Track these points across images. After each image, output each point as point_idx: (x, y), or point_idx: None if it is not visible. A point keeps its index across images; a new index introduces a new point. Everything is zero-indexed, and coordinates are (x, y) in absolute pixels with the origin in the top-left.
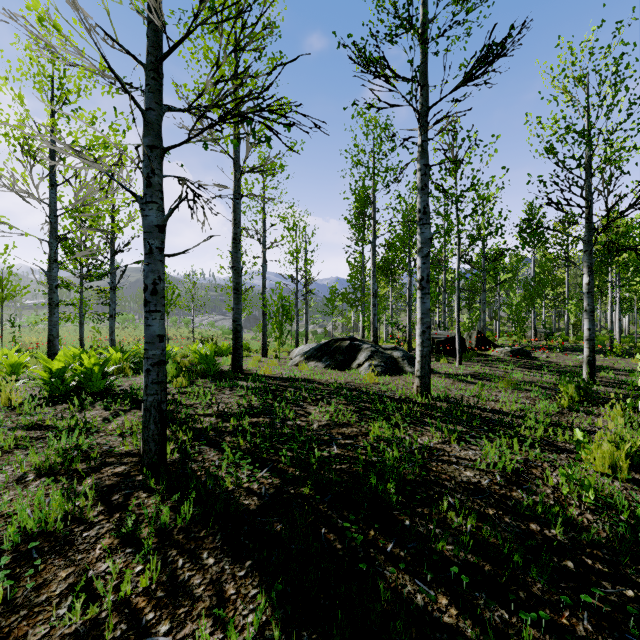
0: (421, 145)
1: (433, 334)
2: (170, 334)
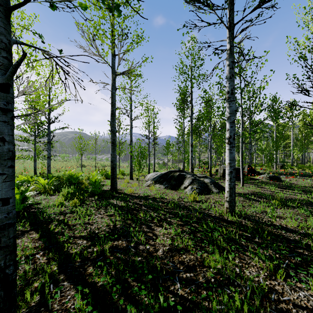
0: (229, 48)
1: (224, 167)
2: (86, 164)
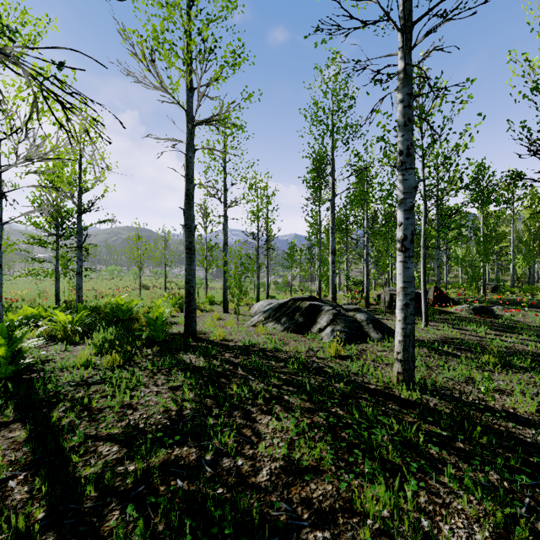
0: (404, 69)
1: (391, 290)
2: (150, 284)
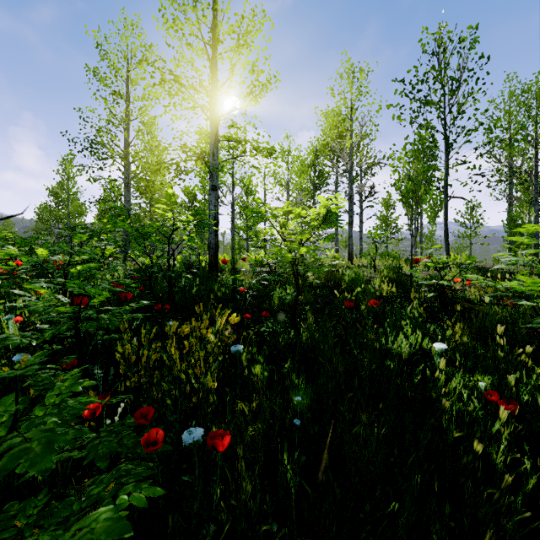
0: None
1: None
2: None
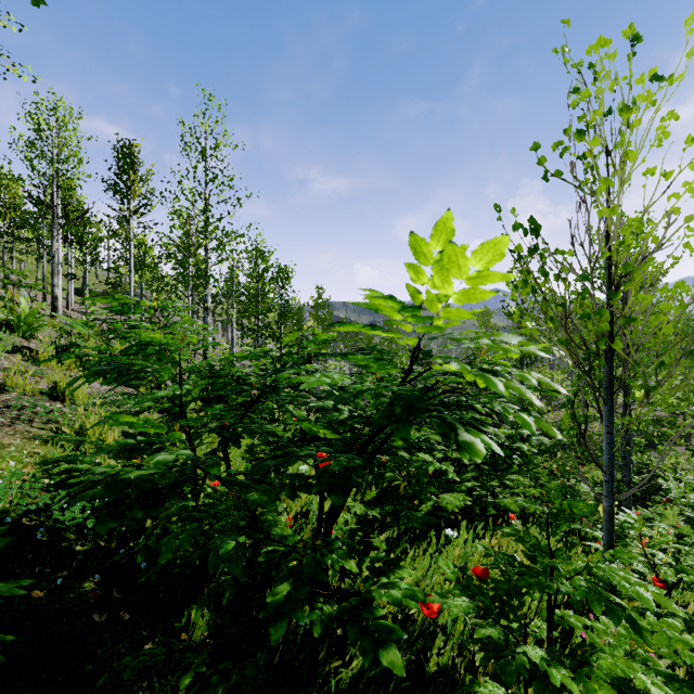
0: None
1: None
2: None
